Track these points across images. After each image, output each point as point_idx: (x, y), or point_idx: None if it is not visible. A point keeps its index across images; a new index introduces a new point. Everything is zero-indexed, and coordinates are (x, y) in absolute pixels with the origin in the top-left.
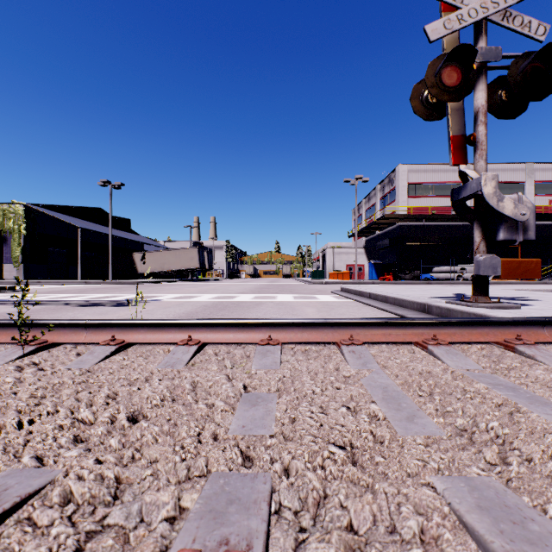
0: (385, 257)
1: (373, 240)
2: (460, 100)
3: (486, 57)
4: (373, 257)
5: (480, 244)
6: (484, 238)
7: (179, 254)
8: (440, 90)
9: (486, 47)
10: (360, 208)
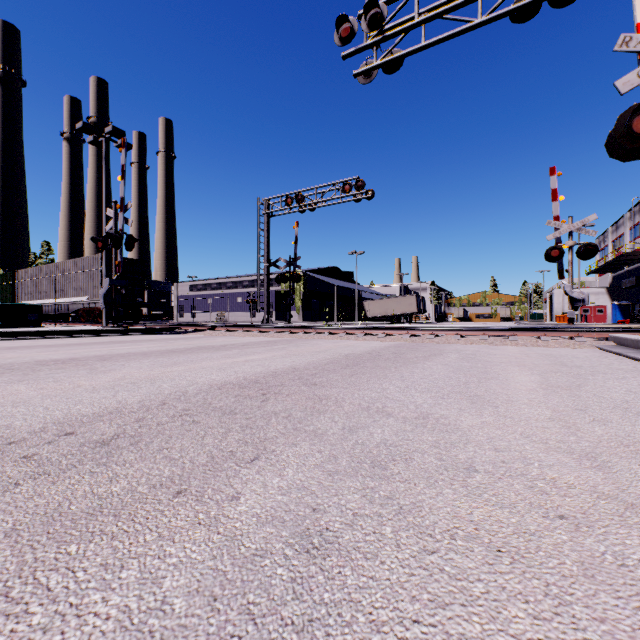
0: (635, 297)
1: (620, 276)
2: (558, 260)
3: (569, 245)
4: (618, 297)
5: (569, 306)
6: (570, 304)
7: (400, 301)
8: (550, 258)
9: (569, 241)
10: (605, 237)
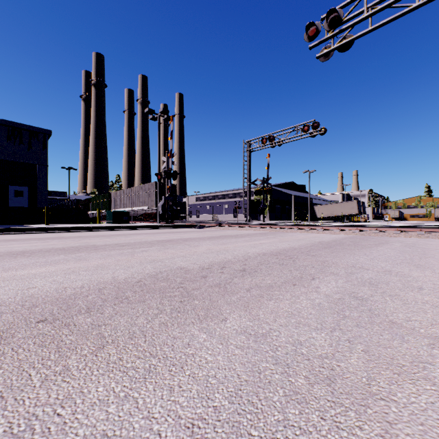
0: None
1: None
2: None
3: None
4: None
5: None
6: None
7: (343, 205)
8: None
9: None
10: None
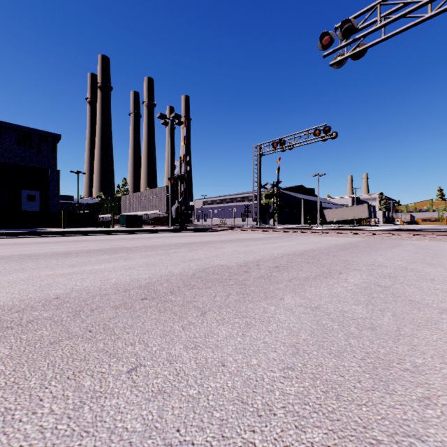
0: None
1: None
2: None
3: None
4: None
5: None
6: None
7: (353, 209)
8: None
9: None
10: None
